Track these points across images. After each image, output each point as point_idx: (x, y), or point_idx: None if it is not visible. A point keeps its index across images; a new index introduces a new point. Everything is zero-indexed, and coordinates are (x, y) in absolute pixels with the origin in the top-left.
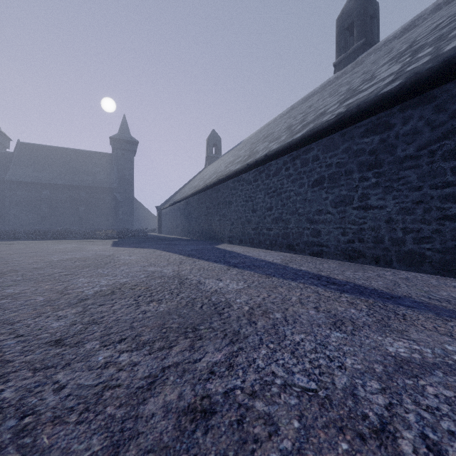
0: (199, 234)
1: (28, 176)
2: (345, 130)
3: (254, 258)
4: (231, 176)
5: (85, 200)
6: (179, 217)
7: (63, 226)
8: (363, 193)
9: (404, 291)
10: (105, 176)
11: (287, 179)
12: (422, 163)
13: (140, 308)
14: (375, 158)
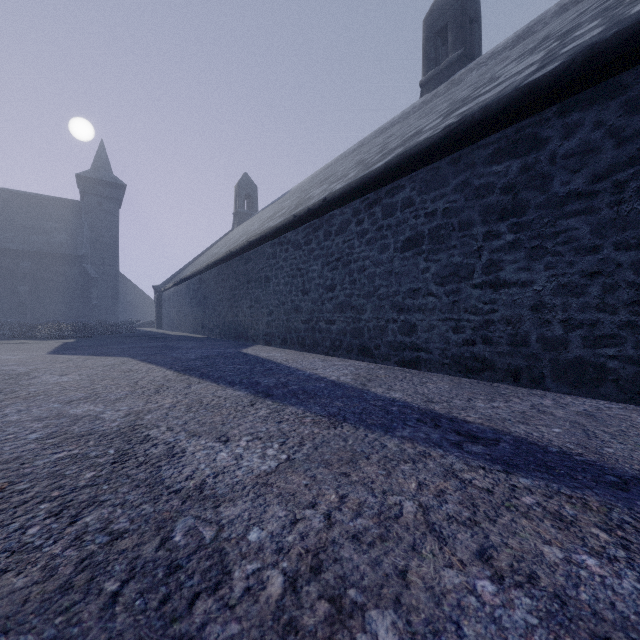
0: (218, 329)
1: None
2: (458, 154)
3: (305, 375)
4: (268, 235)
5: (31, 274)
6: (188, 303)
7: None
8: (491, 260)
9: (626, 456)
10: (67, 236)
11: (360, 239)
12: (601, 205)
13: None
14: (513, 199)
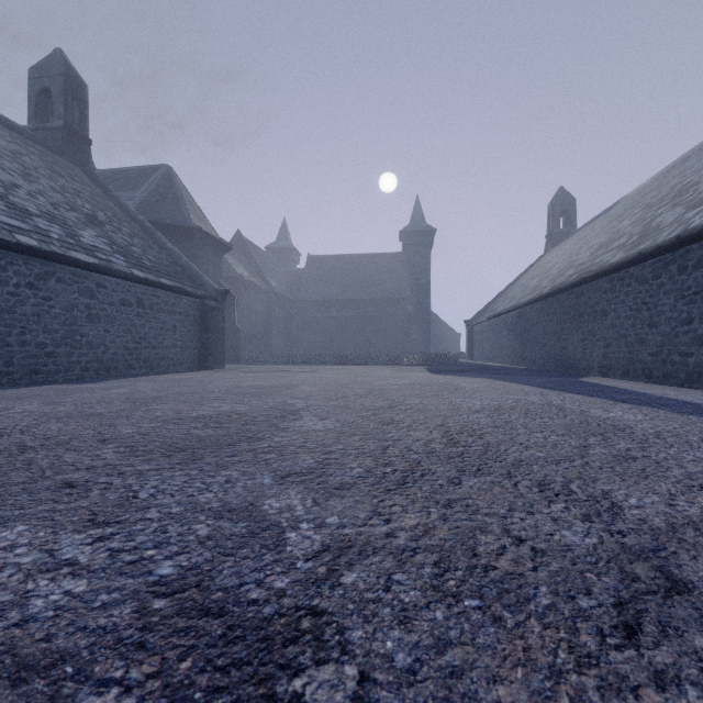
0: (542, 361)
1: (317, 293)
2: None
3: (656, 396)
4: (605, 272)
5: (373, 317)
6: (504, 336)
7: (349, 350)
8: None
9: None
10: (394, 284)
11: None
12: None
13: (537, 420)
14: None
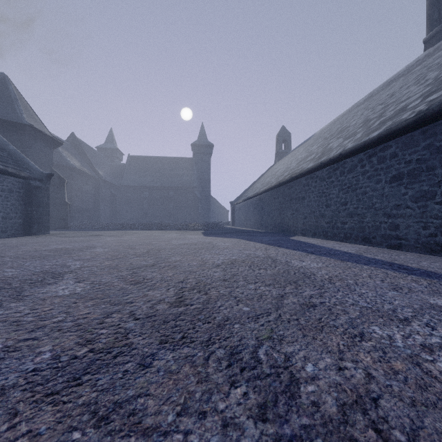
0: (271, 226)
1: (135, 181)
2: (426, 127)
3: (329, 248)
4: (304, 174)
5: (173, 198)
6: (251, 211)
7: (157, 220)
8: None
9: None
10: (187, 177)
11: (363, 176)
12: None
13: (256, 271)
14: None
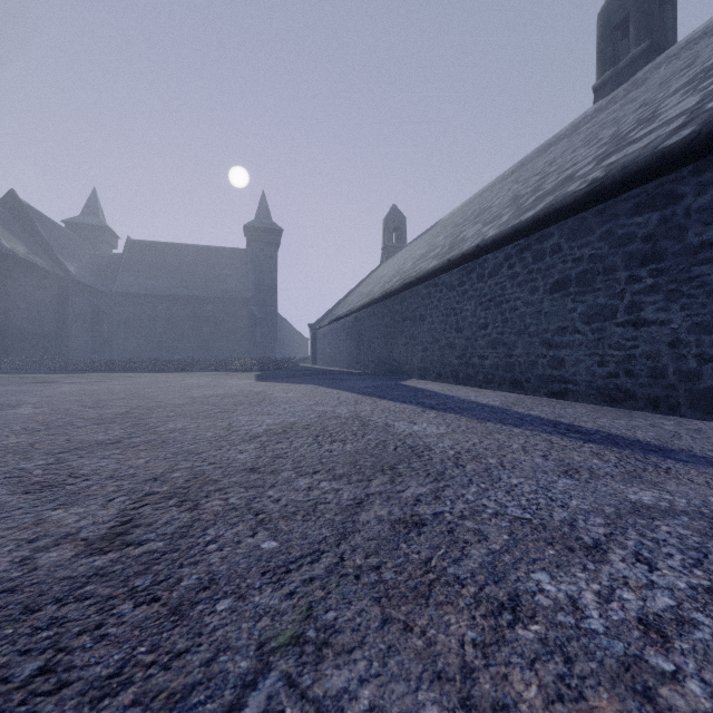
0: (373, 364)
1: (140, 285)
2: (603, 206)
3: (460, 399)
4: (423, 278)
5: (212, 317)
6: (343, 340)
7: (183, 354)
8: (633, 301)
9: (684, 444)
10: (237, 282)
11: (511, 282)
12: None
13: (324, 447)
14: (653, 247)
